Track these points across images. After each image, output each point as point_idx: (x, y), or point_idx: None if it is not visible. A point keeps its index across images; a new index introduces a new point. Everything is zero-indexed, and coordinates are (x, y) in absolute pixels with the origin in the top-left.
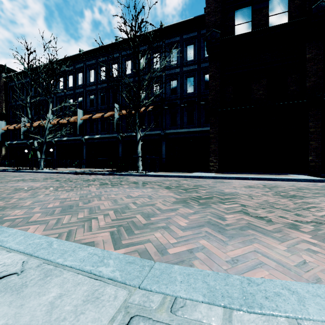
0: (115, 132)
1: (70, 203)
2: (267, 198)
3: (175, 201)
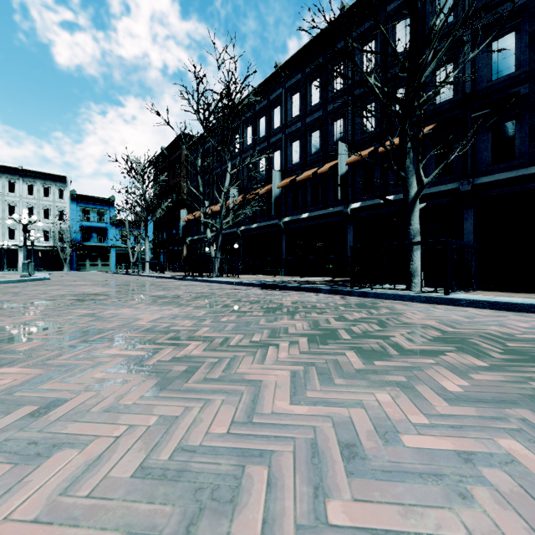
0: (339, 202)
1: None
2: None
3: None
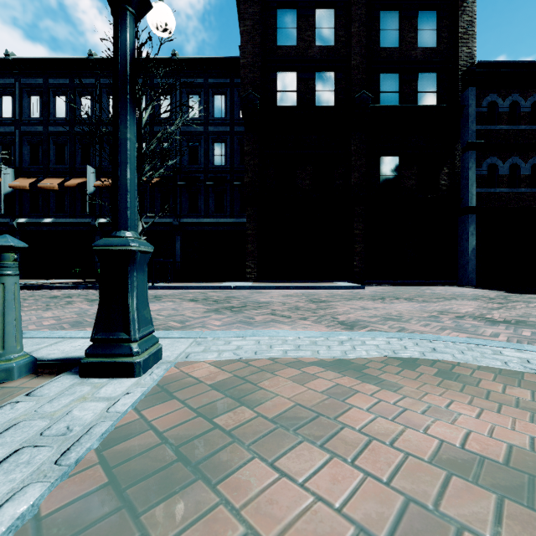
0: (87, 215)
1: (72, 320)
2: (298, 304)
3: (206, 311)
